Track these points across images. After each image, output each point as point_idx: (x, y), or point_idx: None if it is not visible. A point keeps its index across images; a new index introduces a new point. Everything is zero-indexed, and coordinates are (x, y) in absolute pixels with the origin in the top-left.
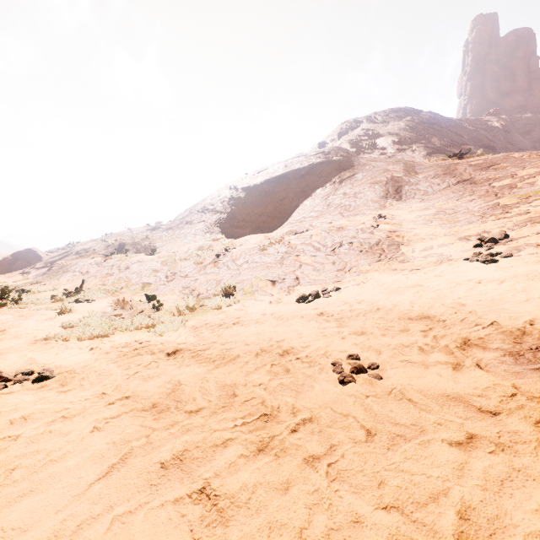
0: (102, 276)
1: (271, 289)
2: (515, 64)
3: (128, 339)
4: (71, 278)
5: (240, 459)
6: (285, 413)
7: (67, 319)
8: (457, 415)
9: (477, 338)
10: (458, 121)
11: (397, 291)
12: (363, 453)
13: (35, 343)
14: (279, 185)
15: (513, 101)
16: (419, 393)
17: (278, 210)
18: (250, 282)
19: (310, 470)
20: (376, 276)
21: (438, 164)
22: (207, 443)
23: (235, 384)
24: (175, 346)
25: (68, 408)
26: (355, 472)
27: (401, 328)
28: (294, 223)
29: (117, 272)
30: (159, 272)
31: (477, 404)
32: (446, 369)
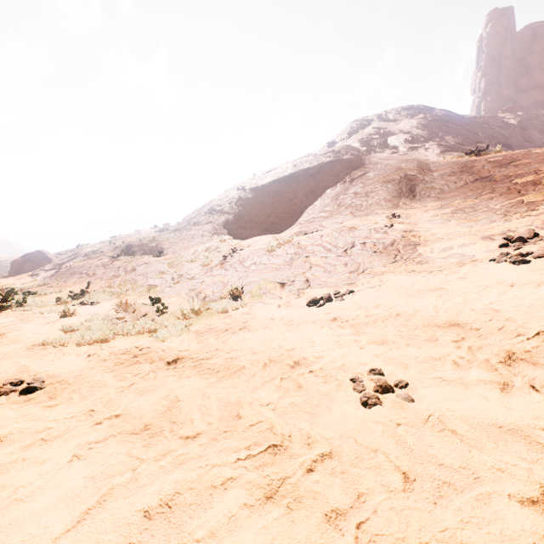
0: (108, 278)
1: (280, 292)
2: (532, 59)
3: (129, 345)
4: (77, 279)
5: (243, 510)
6: (298, 443)
7: (69, 322)
8: (520, 456)
9: (522, 351)
10: (472, 118)
11: (418, 295)
12: (402, 509)
13: (31, 349)
14: (288, 185)
15: (530, 97)
16: (463, 422)
17: (286, 211)
18: (257, 284)
19: (333, 533)
20: (392, 278)
21: (454, 162)
22: (203, 483)
23: (240, 402)
24: (177, 353)
25: (51, 428)
26: (395, 541)
27: (427, 337)
28: (303, 223)
29: (123, 274)
30: (166, 274)
31: (543, 441)
32: (492, 391)
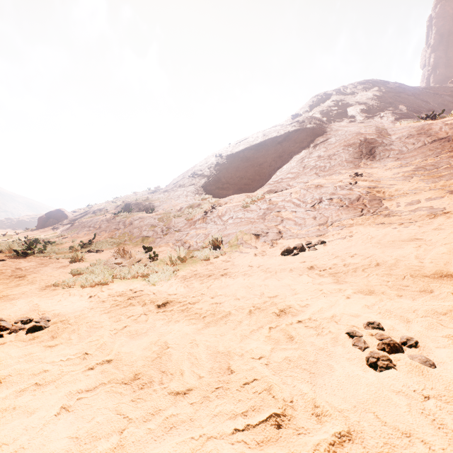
0: (111, 230)
1: (255, 242)
2: None
3: (124, 288)
4: (87, 232)
5: None
6: (303, 411)
7: (77, 267)
8: None
9: None
10: (423, 89)
11: (393, 245)
12: None
13: (44, 289)
14: (258, 151)
15: None
16: None
17: (257, 173)
18: (235, 235)
19: None
20: (362, 230)
21: (410, 126)
22: None
23: (229, 352)
24: (166, 297)
25: (47, 371)
26: None
27: (419, 288)
28: (272, 184)
29: (123, 228)
30: (156, 227)
31: None
32: None
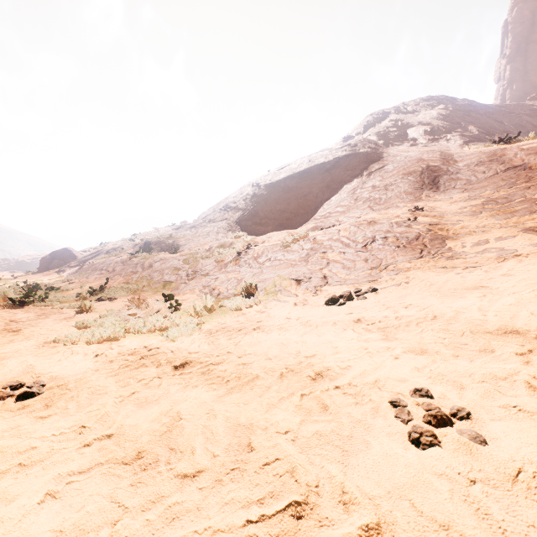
0: (126, 274)
1: (295, 289)
2: None
3: (138, 344)
4: (98, 276)
5: None
6: (329, 498)
7: (84, 318)
8: None
9: None
10: (497, 107)
11: (455, 294)
12: None
13: (42, 346)
14: (303, 180)
15: None
16: None
17: (301, 206)
18: (272, 281)
19: None
20: (420, 275)
21: (481, 151)
22: None
23: (252, 425)
24: (186, 356)
25: (35, 448)
26: None
27: (479, 347)
28: (318, 219)
29: (141, 271)
30: (181, 271)
31: None
32: None
